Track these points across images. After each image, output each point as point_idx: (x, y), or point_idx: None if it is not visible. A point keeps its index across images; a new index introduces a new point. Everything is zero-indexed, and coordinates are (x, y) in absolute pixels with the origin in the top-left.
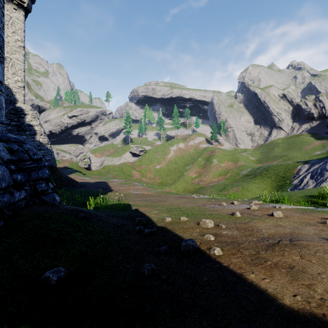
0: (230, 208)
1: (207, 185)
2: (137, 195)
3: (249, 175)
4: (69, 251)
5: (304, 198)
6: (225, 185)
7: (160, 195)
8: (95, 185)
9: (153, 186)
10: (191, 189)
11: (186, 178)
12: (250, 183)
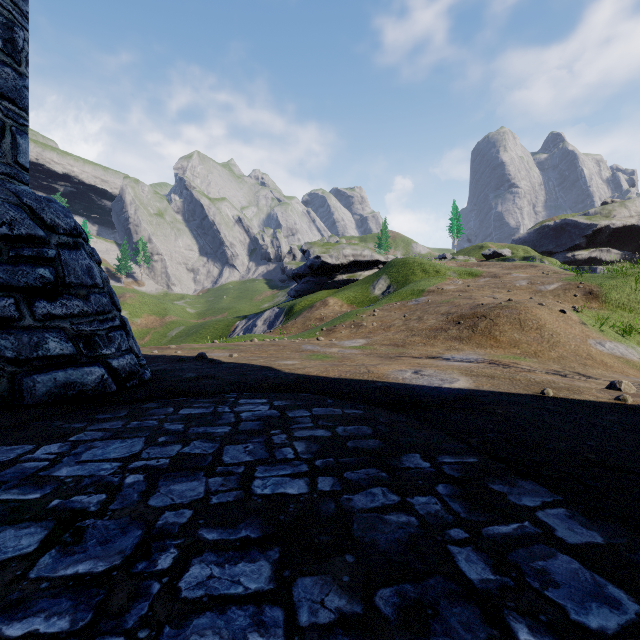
0: None
1: None
2: None
3: (181, 337)
4: None
5: None
6: None
7: None
8: None
9: None
10: None
11: None
12: None
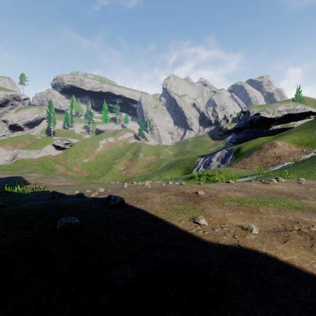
0: (127, 185)
1: (133, 177)
2: (58, 186)
3: (167, 167)
4: (2, 201)
5: (184, 179)
6: (148, 175)
7: (82, 184)
8: (6, 180)
9: (80, 180)
10: (119, 181)
11: (114, 171)
12: (166, 173)
